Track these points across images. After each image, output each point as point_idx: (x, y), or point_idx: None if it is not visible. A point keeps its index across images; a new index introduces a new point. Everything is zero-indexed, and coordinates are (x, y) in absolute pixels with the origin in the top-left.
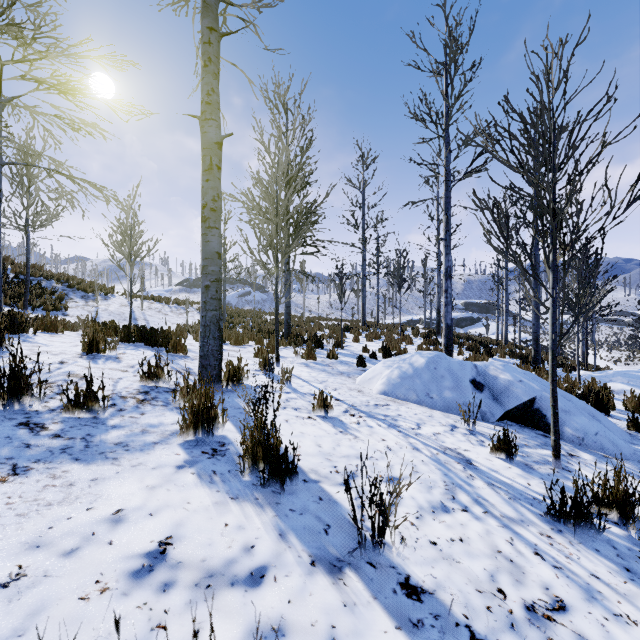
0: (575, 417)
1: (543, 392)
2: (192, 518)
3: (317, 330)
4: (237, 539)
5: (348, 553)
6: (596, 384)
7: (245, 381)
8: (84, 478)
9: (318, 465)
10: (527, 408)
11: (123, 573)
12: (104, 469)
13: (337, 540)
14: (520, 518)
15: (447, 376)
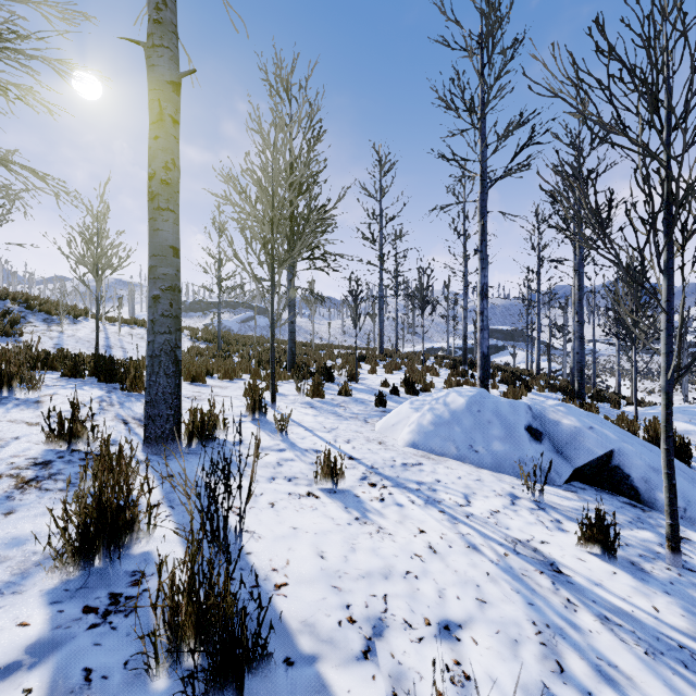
0: None
1: (622, 443)
2: None
3: (328, 360)
4: None
5: None
6: (659, 424)
7: (221, 434)
8: None
9: (317, 607)
10: (603, 465)
11: None
12: None
13: None
14: None
15: (495, 421)
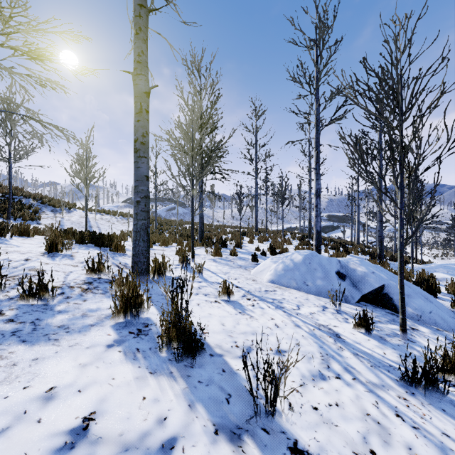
0: (414, 299)
1: (390, 281)
2: (115, 393)
3: (223, 235)
4: (152, 411)
5: (246, 421)
6: (425, 274)
7: (168, 273)
8: (26, 358)
9: (222, 341)
10: (378, 293)
11: (46, 452)
12: (45, 349)
13: (237, 408)
14: (381, 383)
15: (318, 269)
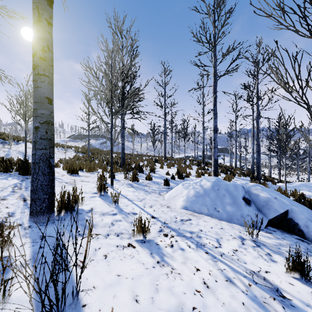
0: None
1: (292, 206)
2: None
3: (140, 161)
4: None
5: None
6: (297, 192)
7: (80, 206)
8: None
9: None
10: (283, 218)
11: None
12: None
13: None
14: None
15: (227, 195)
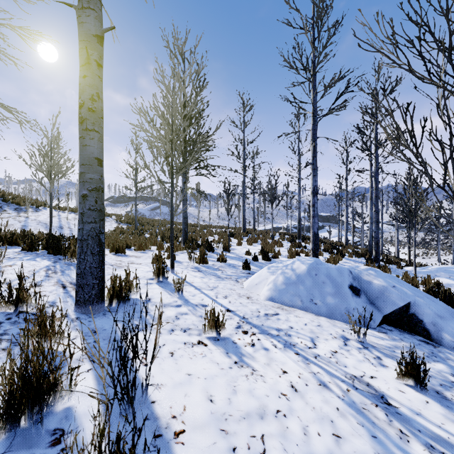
0: (451, 323)
1: (416, 297)
2: None
3: (209, 236)
4: None
5: None
6: (431, 280)
7: (134, 295)
8: None
9: (209, 453)
10: (403, 313)
11: None
12: None
13: None
14: None
15: (328, 282)
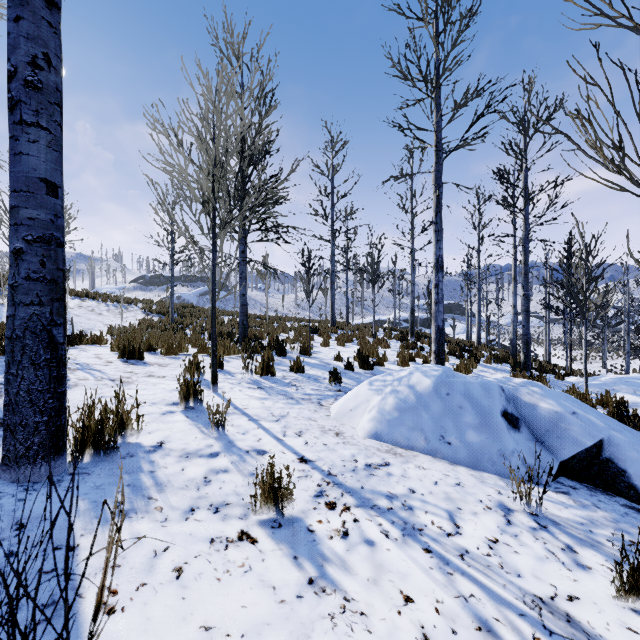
0: None
1: (612, 431)
2: None
3: (281, 332)
4: None
5: None
6: (611, 398)
7: (133, 436)
8: None
9: None
10: (593, 457)
11: None
12: None
13: None
14: None
15: (467, 406)
